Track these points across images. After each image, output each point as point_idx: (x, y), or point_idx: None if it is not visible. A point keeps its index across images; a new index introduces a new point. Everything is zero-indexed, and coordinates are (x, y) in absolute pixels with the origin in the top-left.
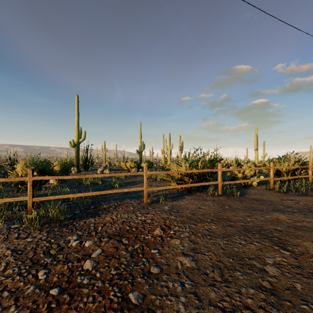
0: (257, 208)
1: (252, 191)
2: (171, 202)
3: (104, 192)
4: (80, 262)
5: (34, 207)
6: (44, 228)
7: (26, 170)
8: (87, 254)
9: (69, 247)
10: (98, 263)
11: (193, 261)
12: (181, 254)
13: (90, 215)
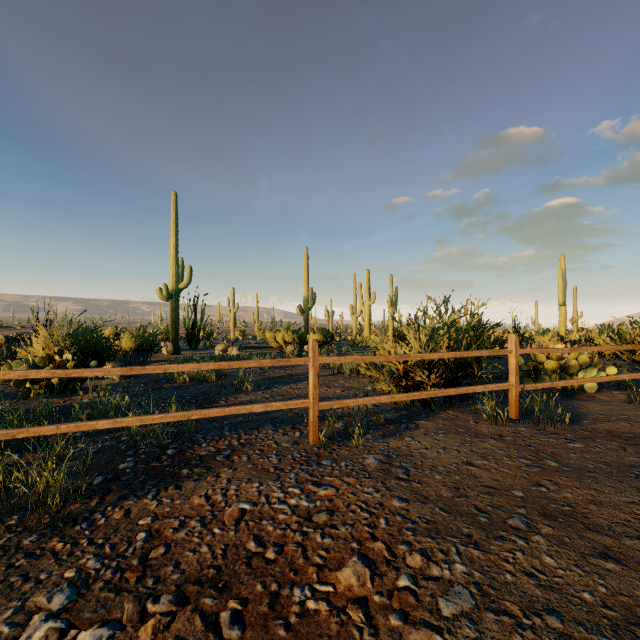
0: None
1: (594, 409)
2: (385, 441)
3: (198, 414)
4: None
5: None
6: None
7: (53, 348)
8: None
9: None
10: None
11: None
12: None
13: (155, 481)
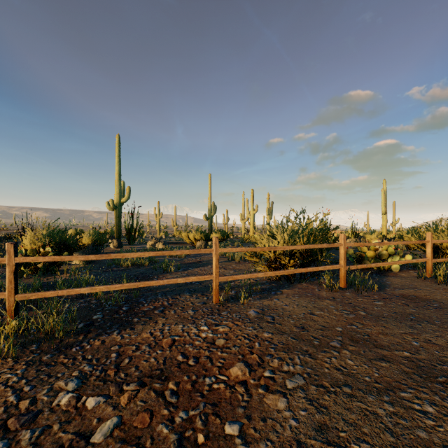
0: (418, 315)
1: (395, 282)
2: (260, 301)
3: (143, 284)
4: None
5: (12, 313)
6: (26, 354)
7: (37, 244)
8: (85, 432)
9: (52, 408)
10: None
11: None
12: (295, 445)
13: (117, 325)
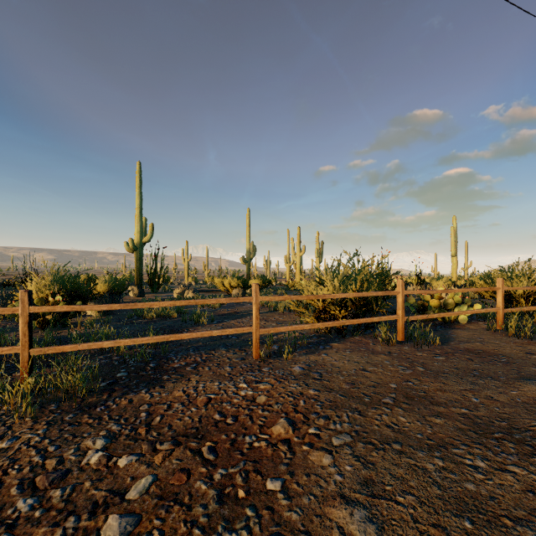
0: (482, 371)
1: (461, 335)
2: (307, 357)
3: (173, 337)
4: (95, 518)
5: (28, 369)
6: (45, 414)
7: (45, 292)
8: (119, 489)
9: (82, 467)
10: (139, 519)
11: (372, 527)
12: (339, 498)
13: (145, 383)
